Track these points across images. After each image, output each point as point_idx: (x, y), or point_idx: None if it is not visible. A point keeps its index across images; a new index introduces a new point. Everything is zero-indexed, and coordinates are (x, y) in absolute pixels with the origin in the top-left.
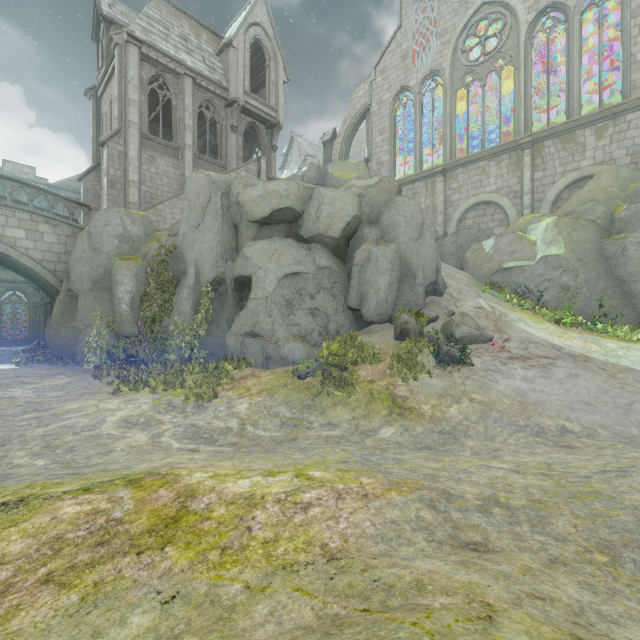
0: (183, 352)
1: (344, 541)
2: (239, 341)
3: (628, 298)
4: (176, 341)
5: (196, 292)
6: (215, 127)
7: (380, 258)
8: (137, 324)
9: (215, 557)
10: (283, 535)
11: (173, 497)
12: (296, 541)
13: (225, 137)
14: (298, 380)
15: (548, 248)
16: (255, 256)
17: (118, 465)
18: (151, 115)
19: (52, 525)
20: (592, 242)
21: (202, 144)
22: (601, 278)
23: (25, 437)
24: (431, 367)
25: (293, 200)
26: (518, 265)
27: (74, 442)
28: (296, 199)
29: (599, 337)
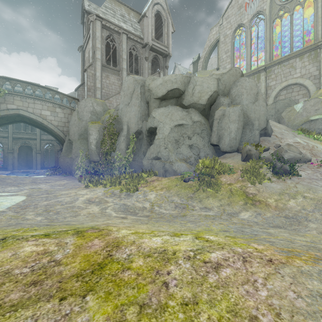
0: (121, 170)
1: (276, 316)
2: (149, 162)
3: None
4: (117, 164)
5: (127, 138)
6: (137, 60)
7: (231, 113)
8: (99, 155)
9: (133, 317)
10: (201, 297)
11: (103, 246)
12: (218, 307)
13: (142, 63)
14: (183, 183)
15: None
16: (158, 116)
17: (77, 222)
18: (107, 57)
19: (9, 260)
20: None
21: (131, 70)
22: None
23: (37, 205)
24: (269, 176)
25: (179, 84)
26: (321, 117)
27: (60, 209)
28: (181, 83)
29: None
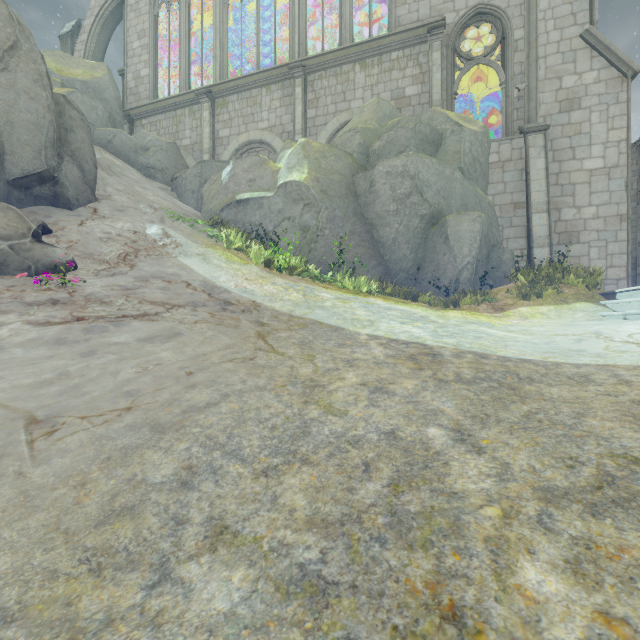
0: None
1: None
2: None
3: (377, 247)
4: None
5: None
6: None
7: None
8: None
9: None
10: None
11: None
12: None
13: None
14: None
15: (290, 174)
16: None
17: None
18: None
19: None
20: (343, 174)
21: None
22: (348, 219)
23: None
24: None
25: None
26: (254, 196)
27: None
28: None
29: (320, 287)
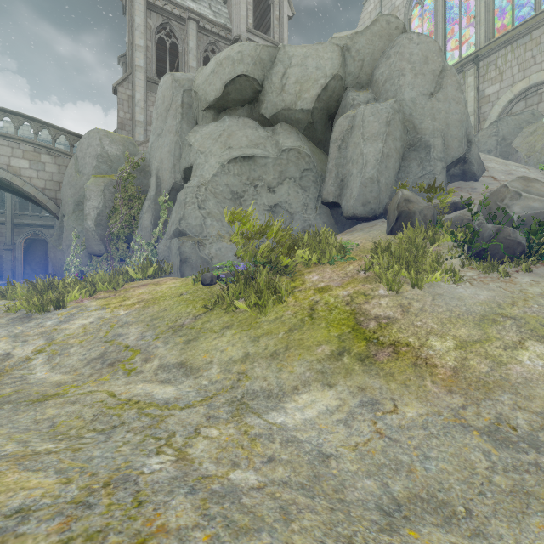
0: None
1: None
2: (167, 245)
3: None
4: (135, 258)
5: (156, 204)
6: None
7: (368, 118)
8: (103, 241)
9: None
10: None
11: None
12: None
13: None
14: (205, 288)
15: None
16: (199, 141)
17: None
18: None
19: None
20: None
21: None
22: None
23: None
24: (457, 266)
25: (248, 64)
26: None
27: None
28: (252, 62)
29: None
